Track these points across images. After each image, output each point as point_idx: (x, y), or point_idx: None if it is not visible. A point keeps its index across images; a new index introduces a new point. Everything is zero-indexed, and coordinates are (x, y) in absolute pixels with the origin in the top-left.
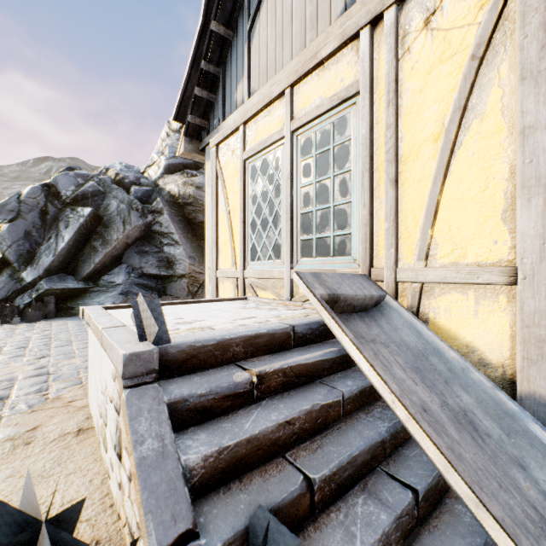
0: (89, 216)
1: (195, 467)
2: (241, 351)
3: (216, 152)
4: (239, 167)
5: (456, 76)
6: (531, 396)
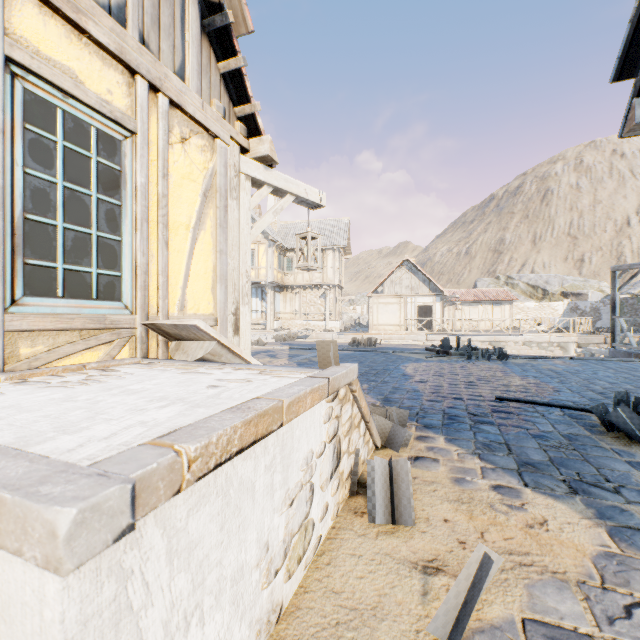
0: None
1: None
2: None
3: None
4: None
5: (196, 196)
6: None
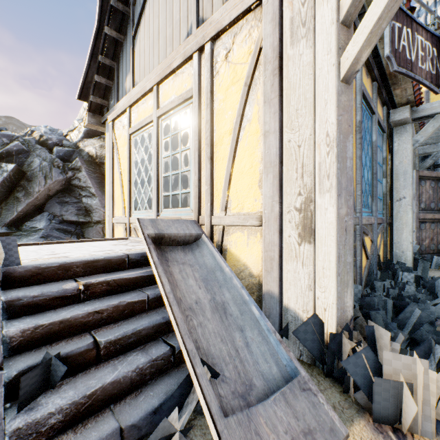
0: (12, 171)
1: (15, 336)
2: (81, 271)
3: (112, 126)
4: (127, 139)
5: (239, 94)
6: (268, 292)
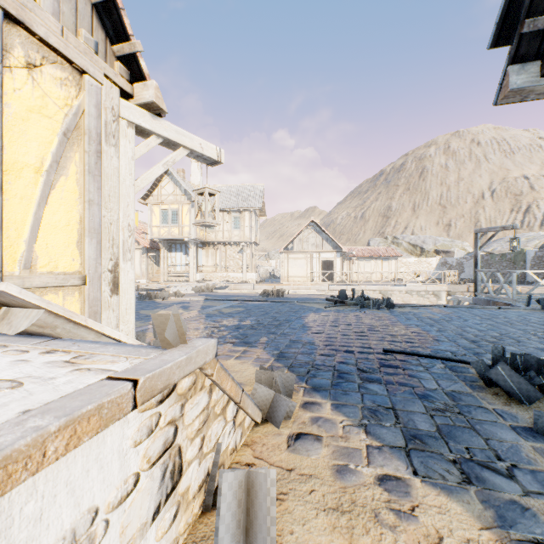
0: None
1: None
2: None
3: None
4: None
5: (53, 135)
6: None
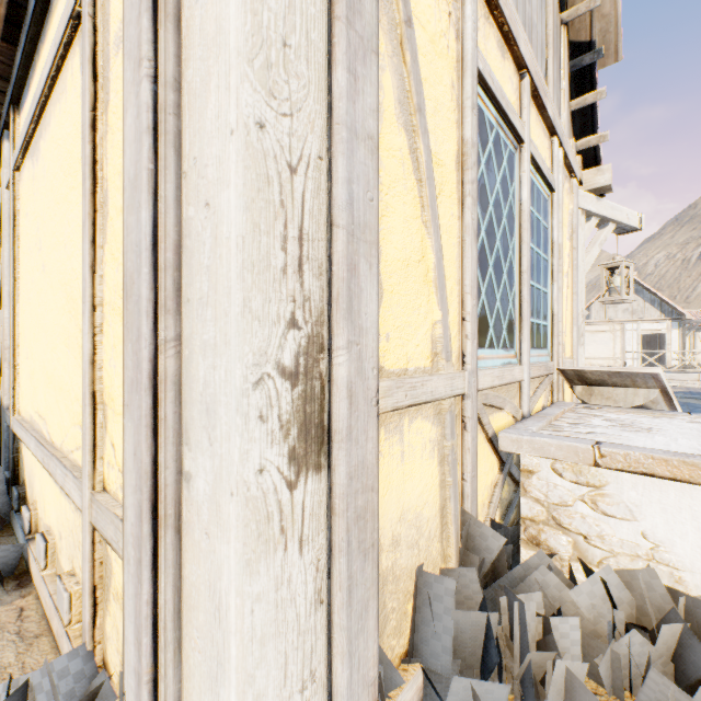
0: None
1: None
2: None
3: None
4: (455, 54)
5: (566, 240)
6: None
